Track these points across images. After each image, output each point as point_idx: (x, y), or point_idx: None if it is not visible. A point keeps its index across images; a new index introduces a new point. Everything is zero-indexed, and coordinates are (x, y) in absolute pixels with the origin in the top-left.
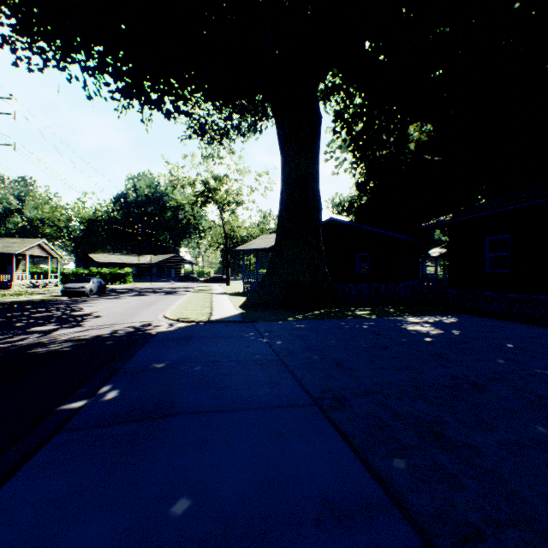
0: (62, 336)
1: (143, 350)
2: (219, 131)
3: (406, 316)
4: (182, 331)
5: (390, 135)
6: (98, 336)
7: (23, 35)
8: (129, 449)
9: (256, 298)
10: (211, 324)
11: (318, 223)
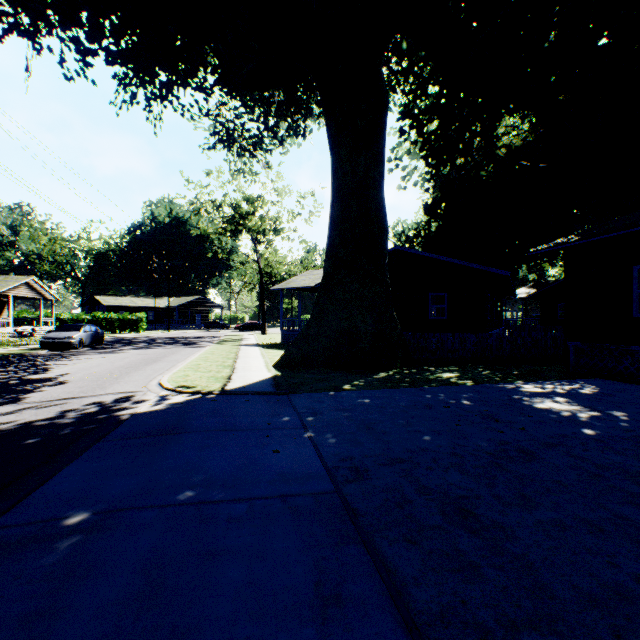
0: None
1: (76, 464)
2: (252, 139)
3: (516, 382)
4: (172, 414)
5: (476, 134)
6: (27, 423)
7: None
8: None
9: (296, 353)
10: (223, 399)
11: (384, 249)
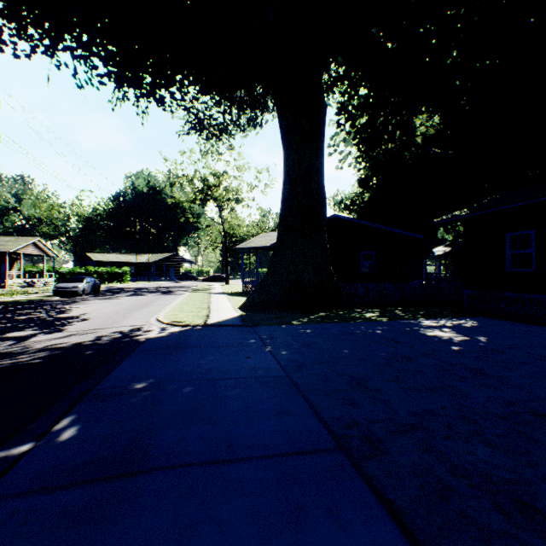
0: (37, 344)
1: (125, 363)
2: (218, 126)
3: (420, 319)
4: (174, 338)
5: (397, 127)
6: (79, 343)
7: (9, 19)
8: (69, 543)
9: (256, 299)
10: (207, 329)
11: (323, 219)
